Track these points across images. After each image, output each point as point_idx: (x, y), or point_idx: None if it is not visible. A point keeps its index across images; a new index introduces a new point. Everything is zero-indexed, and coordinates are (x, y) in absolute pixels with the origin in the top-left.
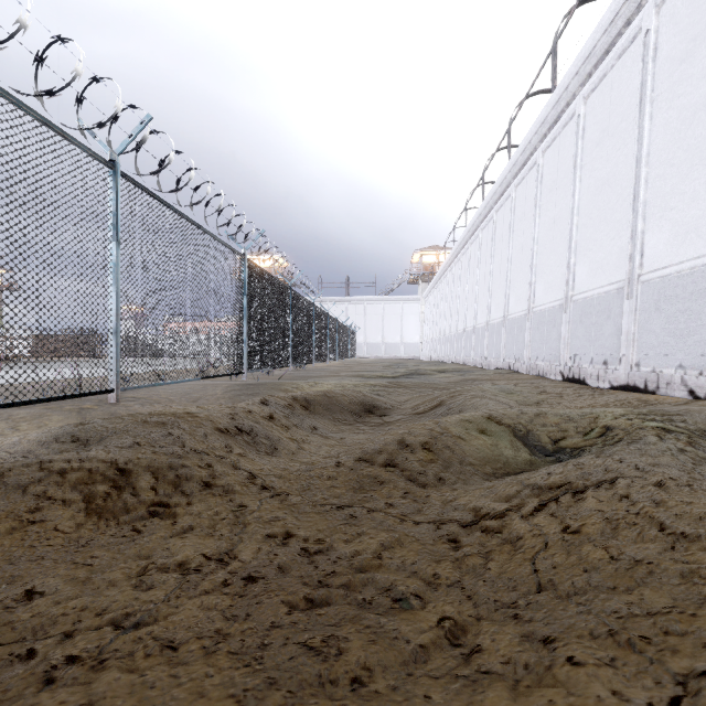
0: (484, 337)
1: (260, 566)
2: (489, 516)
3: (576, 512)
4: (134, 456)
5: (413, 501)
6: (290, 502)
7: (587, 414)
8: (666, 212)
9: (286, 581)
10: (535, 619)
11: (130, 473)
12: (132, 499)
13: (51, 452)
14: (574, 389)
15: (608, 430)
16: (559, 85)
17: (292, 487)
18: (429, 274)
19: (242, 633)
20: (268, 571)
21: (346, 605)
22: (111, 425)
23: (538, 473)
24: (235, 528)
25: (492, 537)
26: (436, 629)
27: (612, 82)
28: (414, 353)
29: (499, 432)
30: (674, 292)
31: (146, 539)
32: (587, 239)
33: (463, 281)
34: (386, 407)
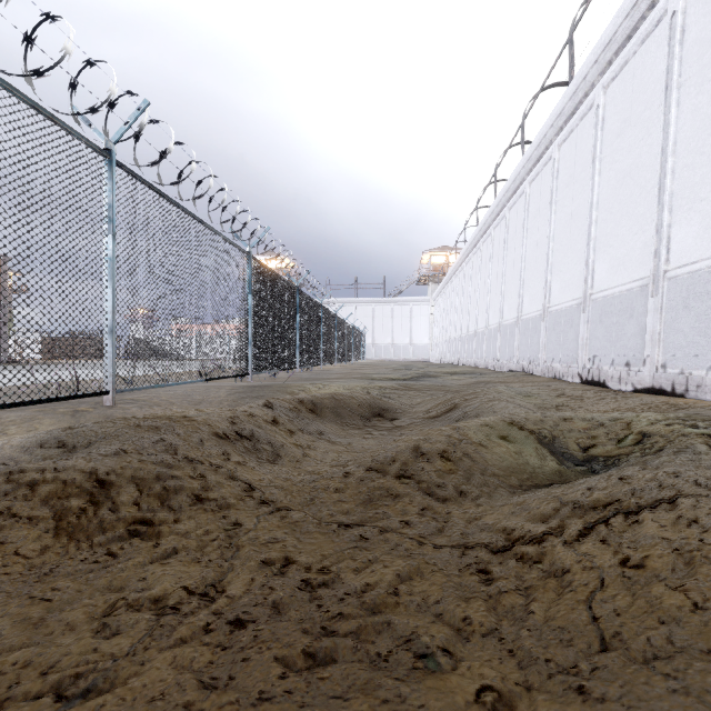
0: (497, 338)
1: (252, 605)
2: (524, 541)
3: (633, 539)
4: (117, 465)
5: (432, 519)
6: (291, 519)
7: (618, 419)
8: (696, 203)
9: (281, 628)
10: (609, 697)
11: (111, 485)
12: (111, 516)
13: (33, 459)
14: (594, 392)
15: (645, 437)
16: (577, 75)
17: (295, 500)
18: (439, 275)
19: (219, 710)
20: (260, 613)
21: (356, 663)
22: (102, 429)
23: (577, 488)
24: (226, 552)
25: (531, 568)
26: (476, 708)
27: (635, 69)
28: (423, 355)
29: (522, 439)
30: (705, 289)
31: (120, 567)
32: (607, 235)
33: (475, 282)
34: (397, 410)
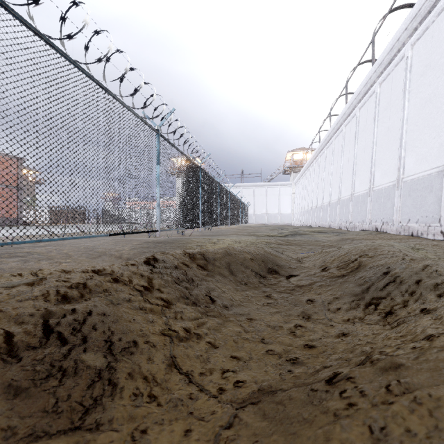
0: (349, 206)
1: None
2: None
3: None
4: None
5: None
6: None
7: None
8: None
9: None
10: None
11: None
12: None
13: None
14: None
15: None
16: None
17: None
18: (298, 167)
19: None
20: None
21: None
22: None
23: None
24: None
25: None
26: None
27: None
28: (287, 221)
29: None
30: None
31: None
32: None
33: (328, 167)
34: (290, 266)
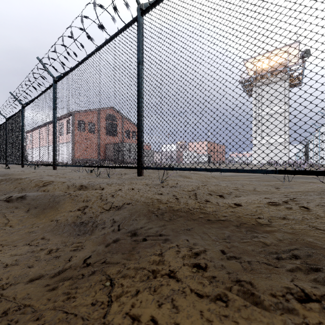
0: None
1: None
2: None
3: None
4: None
5: None
6: None
7: None
8: None
9: None
10: None
11: None
12: None
13: None
14: None
15: None
16: None
17: None
18: None
19: None
20: None
21: None
22: None
23: None
24: None
25: None
26: None
27: None
28: None
29: None
30: None
31: None
32: None
33: None
34: None
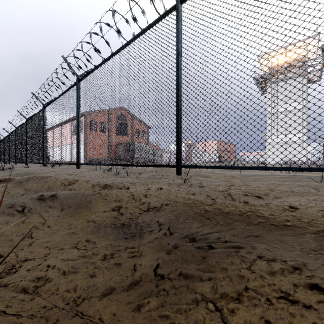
0: None
1: None
2: None
3: None
4: None
5: None
6: None
7: None
8: None
9: None
10: None
11: None
12: None
13: None
14: None
15: None
16: None
17: None
18: None
19: None
20: None
21: None
22: None
23: None
24: None
25: None
26: None
27: None
28: None
29: None
30: None
31: None
32: None
33: None
34: None
